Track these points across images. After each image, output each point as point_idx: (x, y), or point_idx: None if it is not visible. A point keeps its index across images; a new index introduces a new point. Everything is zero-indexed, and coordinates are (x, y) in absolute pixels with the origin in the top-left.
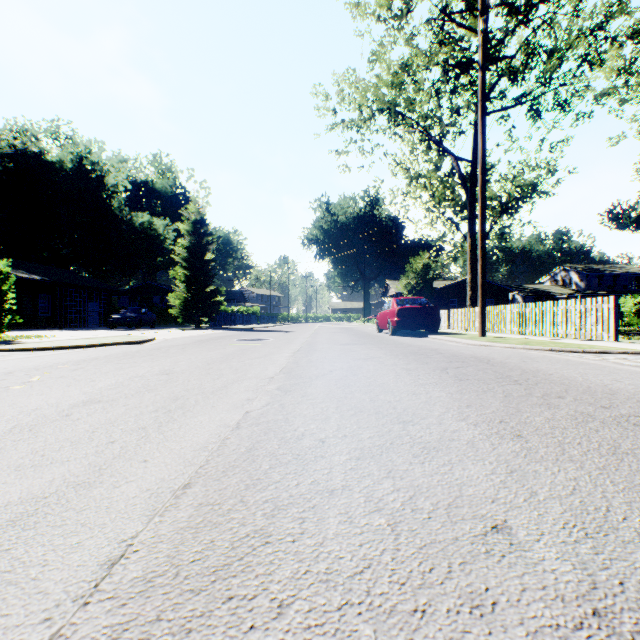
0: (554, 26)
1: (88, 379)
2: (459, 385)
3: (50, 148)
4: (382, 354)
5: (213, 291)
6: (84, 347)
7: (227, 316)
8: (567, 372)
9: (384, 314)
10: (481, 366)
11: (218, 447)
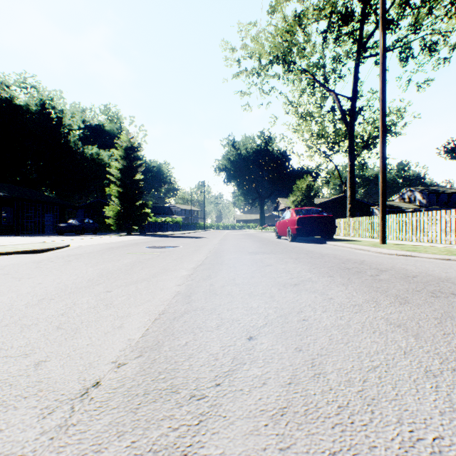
0: None
1: None
2: None
3: (18, 95)
4: (308, 272)
5: (141, 204)
6: None
7: (154, 225)
8: None
9: (283, 223)
10: None
11: None
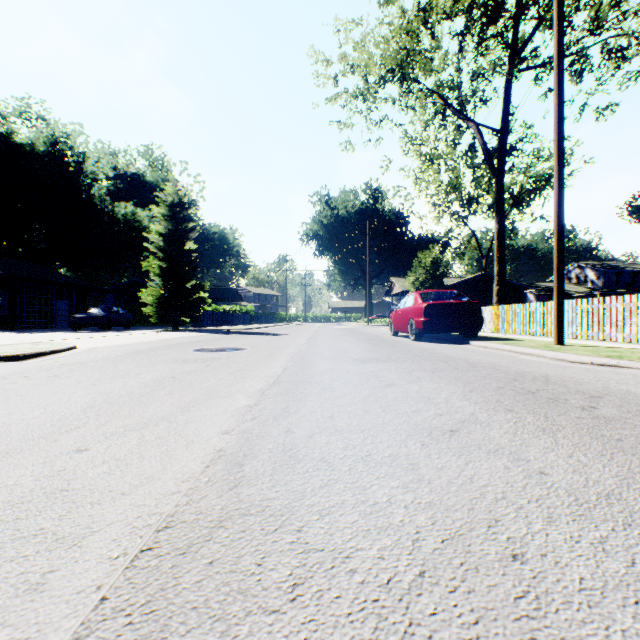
0: None
1: None
2: None
3: (19, 129)
4: (464, 400)
5: (194, 286)
6: None
7: (214, 316)
8: None
9: (403, 312)
10: None
11: None
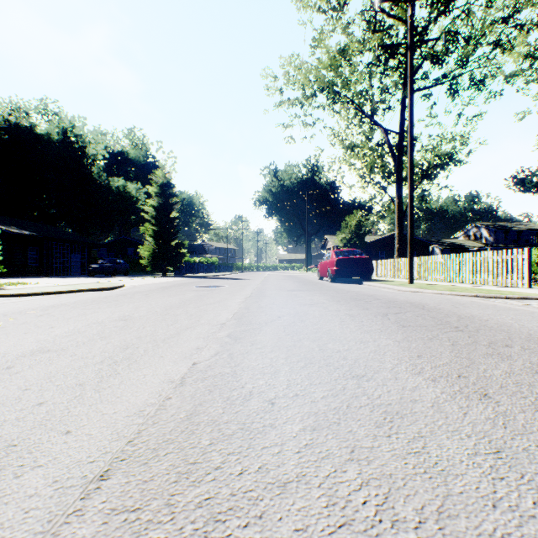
0: (471, 16)
1: (48, 325)
2: (403, 332)
3: (39, 123)
4: (325, 300)
5: (177, 244)
6: (59, 293)
7: (190, 266)
8: (501, 318)
9: (324, 264)
10: (418, 312)
11: (155, 411)
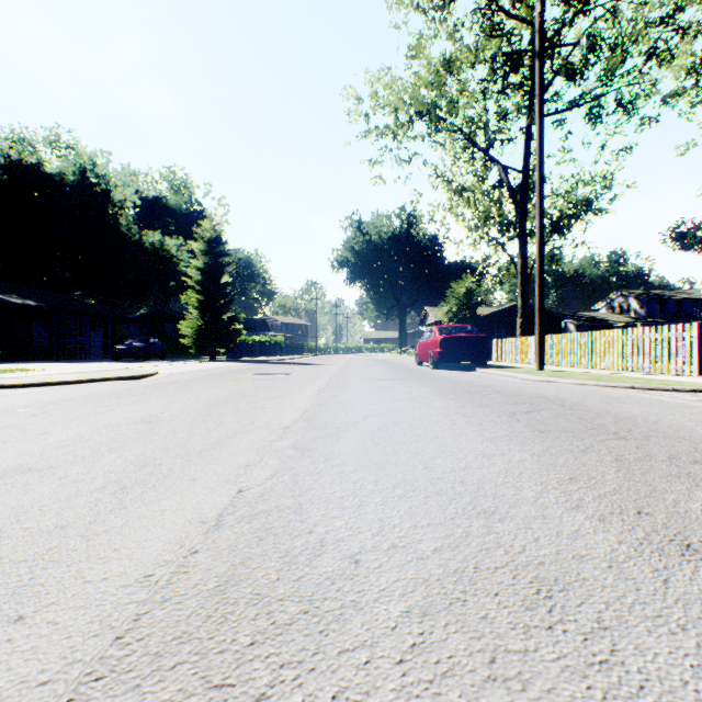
0: (618, 16)
1: (39, 430)
2: (542, 440)
3: (49, 159)
4: (427, 393)
5: (230, 318)
6: (67, 383)
7: (247, 347)
8: (674, 419)
9: (424, 344)
10: (557, 410)
11: (169, 577)
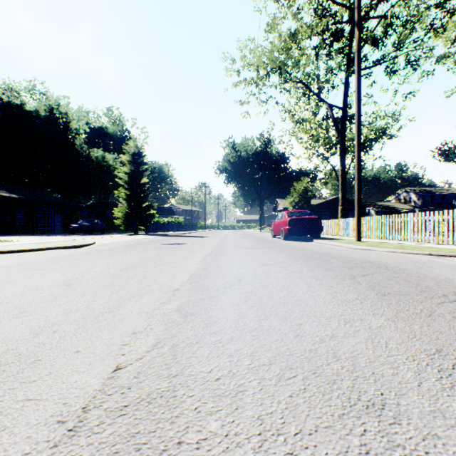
0: (407, 2)
1: None
2: (388, 303)
3: (28, 101)
4: (283, 258)
5: (147, 206)
6: (26, 251)
7: (159, 225)
8: None
9: (277, 223)
10: (385, 273)
11: None
